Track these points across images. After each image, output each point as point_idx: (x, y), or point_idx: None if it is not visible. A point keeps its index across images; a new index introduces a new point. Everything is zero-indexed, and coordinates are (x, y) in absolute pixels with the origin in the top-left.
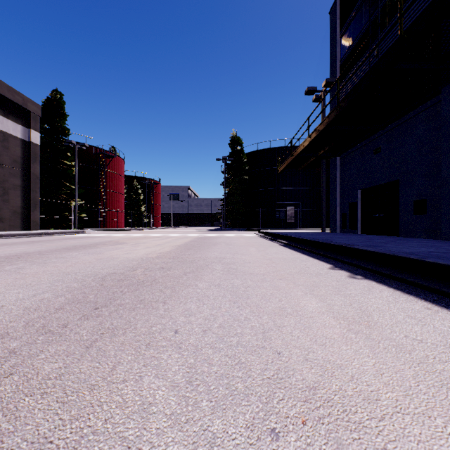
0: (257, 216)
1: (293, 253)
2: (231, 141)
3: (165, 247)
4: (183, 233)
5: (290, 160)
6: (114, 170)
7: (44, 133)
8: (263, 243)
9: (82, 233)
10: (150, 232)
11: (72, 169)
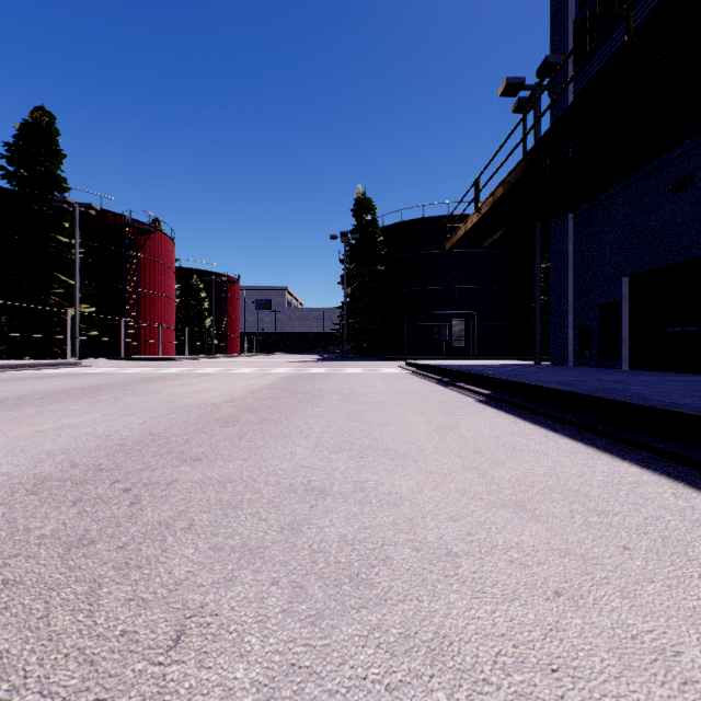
0: (401, 335)
1: (564, 446)
2: (356, 206)
3: (175, 410)
4: (268, 365)
5: (472, 222)
6: (155, 256)
7: (20, 185)
8: (431, 395)
9: (73, 365)
10: (209, 363)
11: (70, 249)
